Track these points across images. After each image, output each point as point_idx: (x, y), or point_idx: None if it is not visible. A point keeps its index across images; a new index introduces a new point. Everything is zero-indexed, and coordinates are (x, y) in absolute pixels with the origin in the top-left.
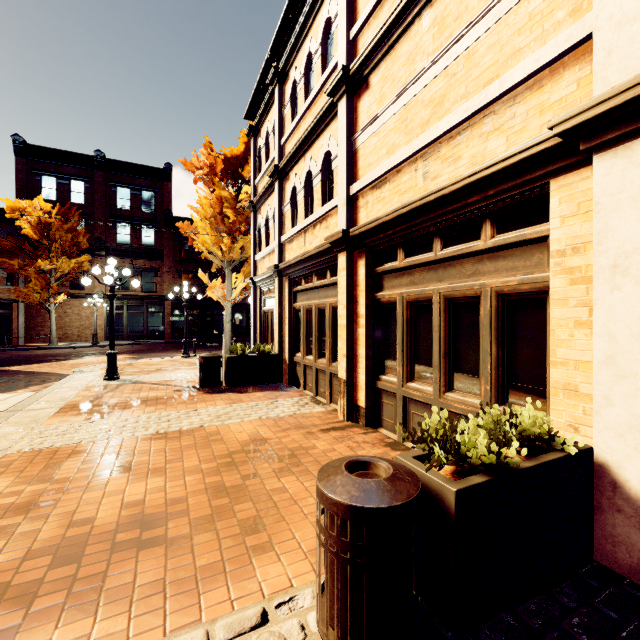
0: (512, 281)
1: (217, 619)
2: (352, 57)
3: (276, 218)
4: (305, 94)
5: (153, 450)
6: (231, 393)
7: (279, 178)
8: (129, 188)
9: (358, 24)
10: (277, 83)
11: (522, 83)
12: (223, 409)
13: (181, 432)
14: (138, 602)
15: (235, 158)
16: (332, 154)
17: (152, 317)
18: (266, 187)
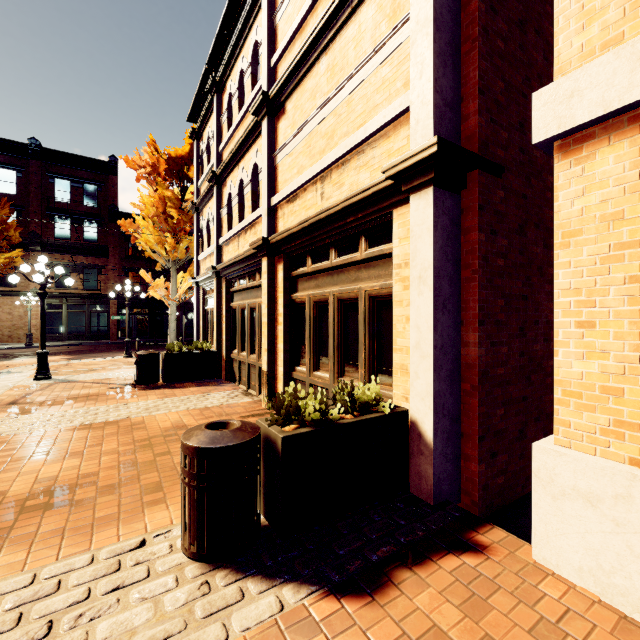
0: (376, 286)
1: (103, 547)
2: (273, 82)
3: (215, 221)
4: (239, 107)
5: (75, 439)
6: (166, 389)
7: (217, 183)
8: (69, 180)
9: (277, 55)
10: (215, 92)
11: (378, 132)
12: (154, 402)
13: (107, 423)
14: (39, 544)
15: (180, 158)
16: (259, 167)
17: (95, 316)
18: (206, 190)
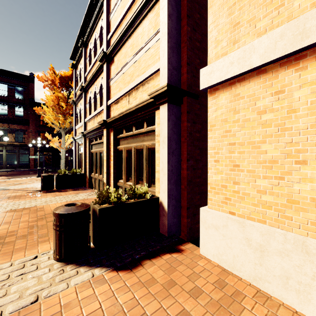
0: (150, 144)
1: (17, 260)
2: (109, 47)
3: (83, 110)
4: (94, 56)
5: (7, 216)
6: (57, 192)
7: (84, 91)
8: (7, 84)
9: (110, 34)
10: (83, 47)
11: (150, 77)
12: (50, 198)
13: (24, 209)
14: None
15: (67, 77)
16: (103, 86)
17: (22, 156)
18: (79, 94)
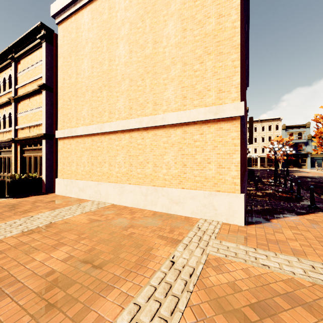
0: (41, 155)
1: None
2: (16, 92)
3: None
4: (3, 88)
5: None
6: None
7: None
8: None
9: (17, 86)
10: None
11: (40, 124)
12: None
13: None
14: None
15: None
16: (11, 114)
17: None
18: None
